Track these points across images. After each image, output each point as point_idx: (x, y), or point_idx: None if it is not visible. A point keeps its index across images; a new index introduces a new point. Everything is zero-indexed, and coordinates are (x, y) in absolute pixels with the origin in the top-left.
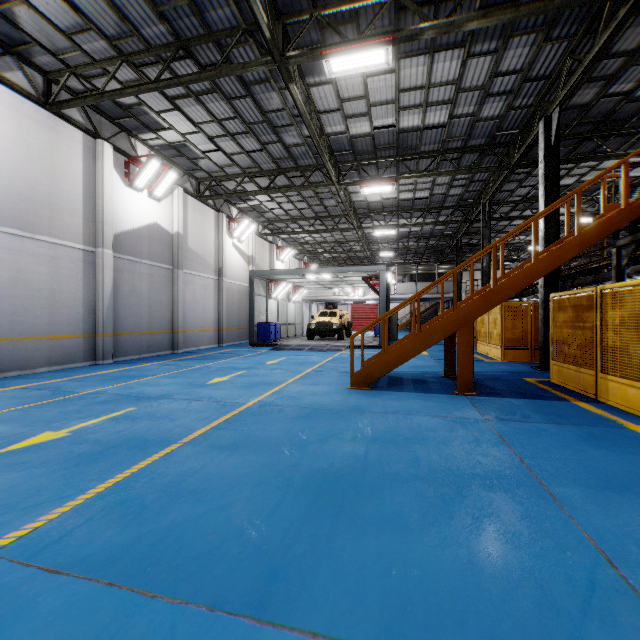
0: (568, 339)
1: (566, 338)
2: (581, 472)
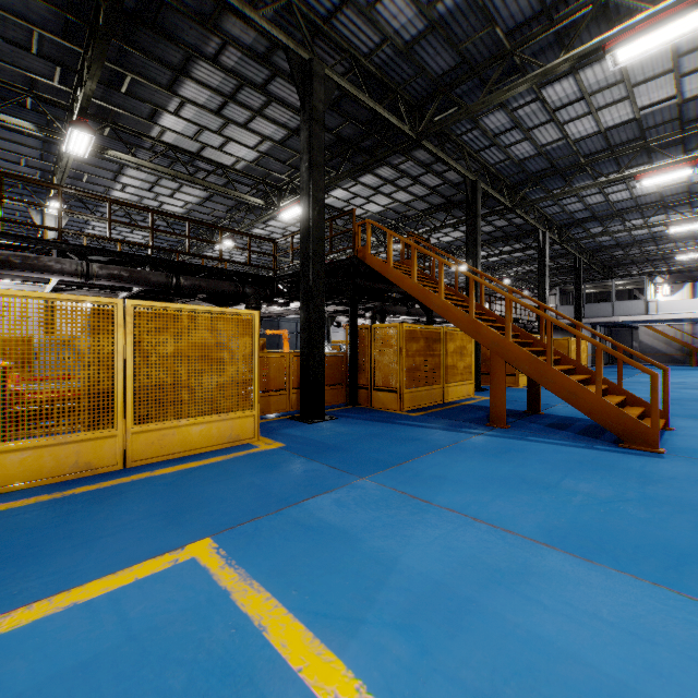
0: (421, 366)
1: (419, 365)
2: (555, 397)
